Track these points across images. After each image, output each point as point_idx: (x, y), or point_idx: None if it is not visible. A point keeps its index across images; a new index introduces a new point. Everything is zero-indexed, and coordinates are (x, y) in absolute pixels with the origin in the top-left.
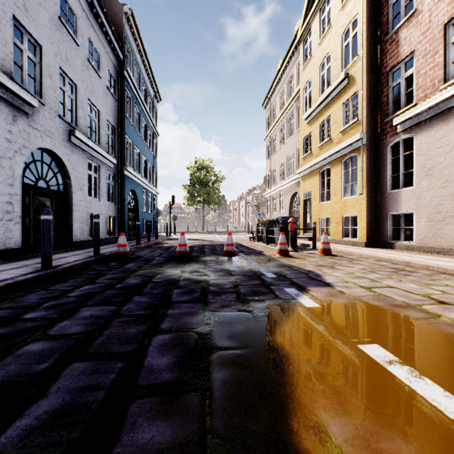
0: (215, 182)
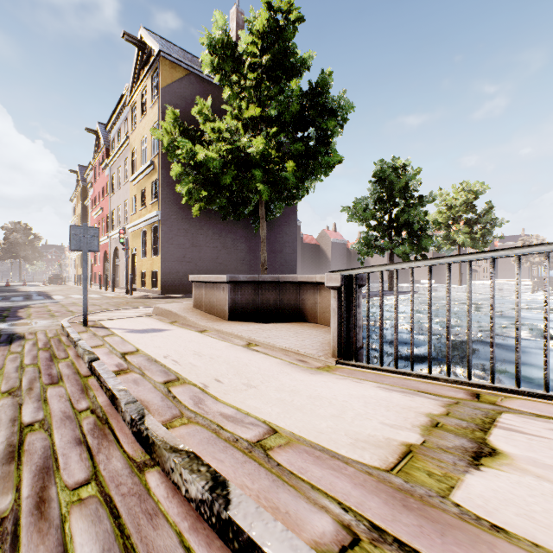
0: (33, 241)
